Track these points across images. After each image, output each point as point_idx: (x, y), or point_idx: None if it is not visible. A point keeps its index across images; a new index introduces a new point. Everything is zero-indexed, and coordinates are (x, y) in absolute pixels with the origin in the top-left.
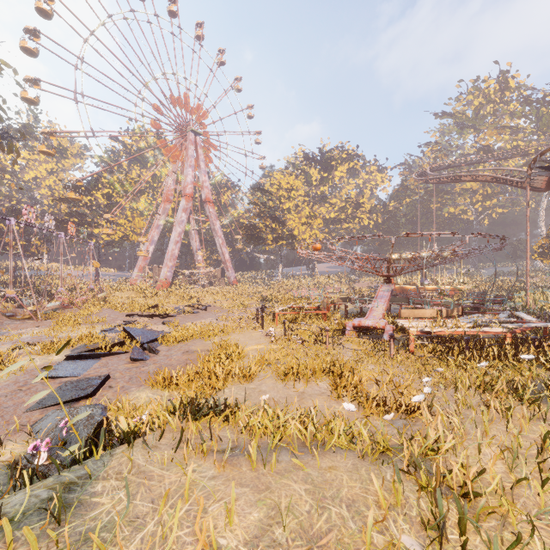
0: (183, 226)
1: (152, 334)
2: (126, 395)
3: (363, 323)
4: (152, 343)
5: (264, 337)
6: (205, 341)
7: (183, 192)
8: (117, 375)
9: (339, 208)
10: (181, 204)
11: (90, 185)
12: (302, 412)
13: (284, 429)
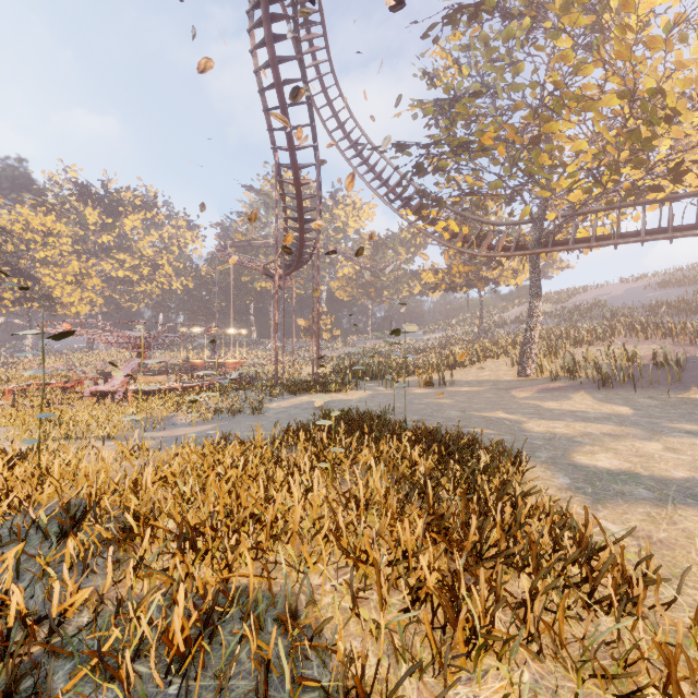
0: None
1: None
2: None
3: (99, 389)
4: None
5: None
6: None
7: None
8: None
9: (130, 266)
10: None
11: None
12: None
13: None
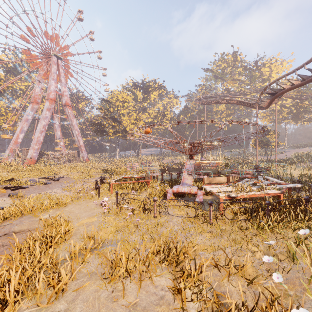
0: (47, 120)
1: None
2: None
3: (180, 190)
4: None
5: (98, 206)
6: (34, 217)
7: (47, 96)
8: None
9: (153, 116)
10: (46, 105)
11: None
12: None
13: None
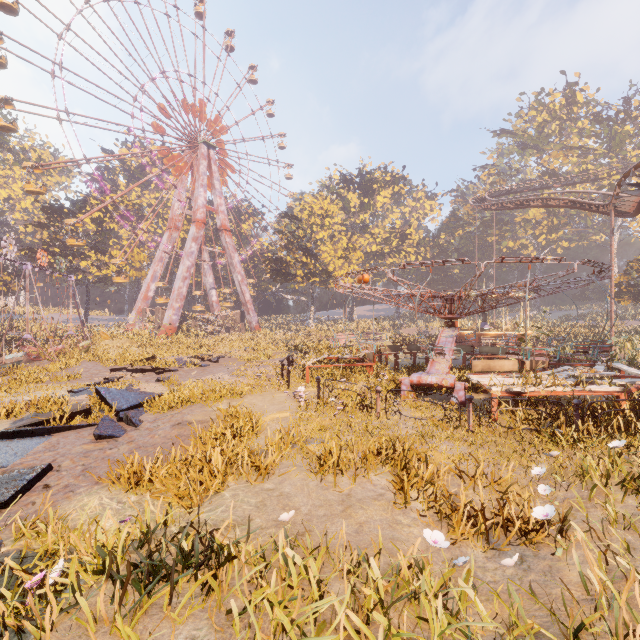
0: (193, 259)
1: (135, 397)
2: (66, 503)
3: (424, 380)
4: (134, 410)
5: (290, 400)
6: (208, 407)
7: (193, 217)
8: (64, 465)
9: (381, 240)
10: (191, 232)
11: (75, 206)
12: (348, 533)
13: (321, 625)
